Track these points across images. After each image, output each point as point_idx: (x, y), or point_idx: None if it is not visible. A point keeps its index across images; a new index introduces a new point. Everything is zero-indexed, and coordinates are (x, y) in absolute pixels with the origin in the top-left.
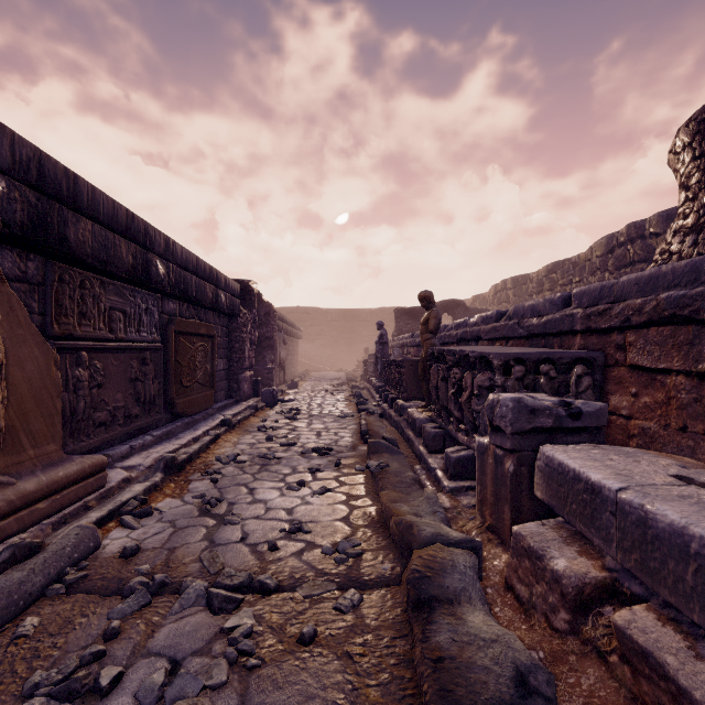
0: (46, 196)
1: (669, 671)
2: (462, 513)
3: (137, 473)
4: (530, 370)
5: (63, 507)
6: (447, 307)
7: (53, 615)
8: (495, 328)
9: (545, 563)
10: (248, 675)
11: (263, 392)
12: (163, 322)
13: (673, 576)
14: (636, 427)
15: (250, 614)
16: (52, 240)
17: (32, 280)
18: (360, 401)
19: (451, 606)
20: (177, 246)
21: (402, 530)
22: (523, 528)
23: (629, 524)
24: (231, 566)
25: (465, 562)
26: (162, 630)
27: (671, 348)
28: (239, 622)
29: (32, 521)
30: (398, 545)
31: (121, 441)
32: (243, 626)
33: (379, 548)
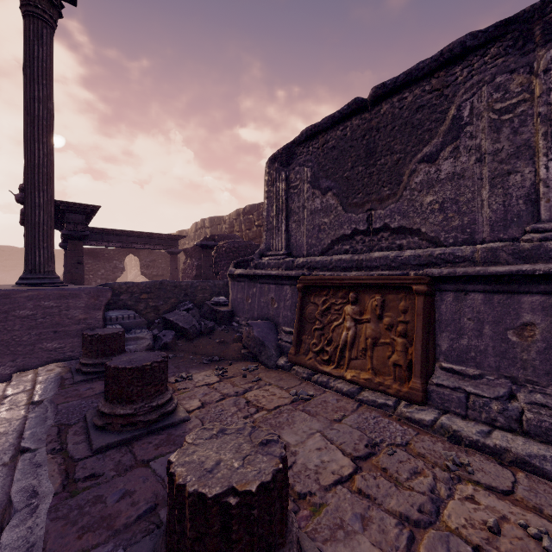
0: None
1: None
2: None
3: None
4: None
5: None
6: None
7: None
8: None
9: None
10: None
11: None
12: None
13: None
14: None
15: None
16: None
17: None
18: None
19: None
20: None
21: None
22: None
23: None
24: None
25: None
26: None
27: None
28: None
29: None
30: None
31: None
32: None
33: None
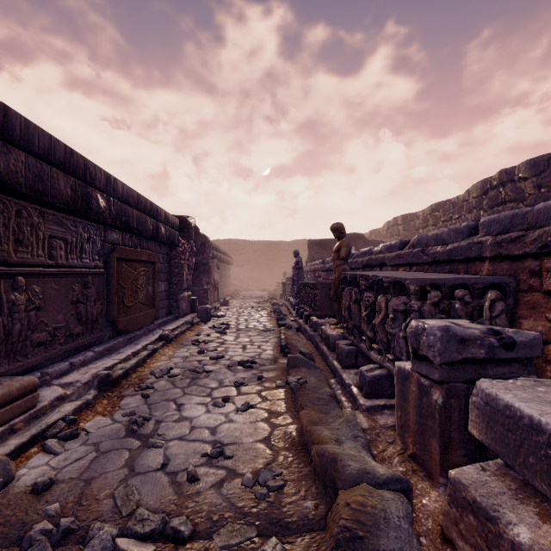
0: None
1: None
2: (380, 435)
3: (73, 389)
4: (445, 295)
5: None
6: (350, 239)
7: None
8: (399, 256)
9: (501, 529)
10: None
11: (199, 309)
12: (106, 250)
13: None
14: None
15: None
16: None
17: None
18: (280, 317)
19: None
20: (119, 182)
21: (325, 463)
22: (462, 473)
23: None
24: (146, 504)
25: (398, 511)
26: None
27: None
28: None
29: None
30: (320, 478)
31: (62, 358)
32: None
33: (301, 477)
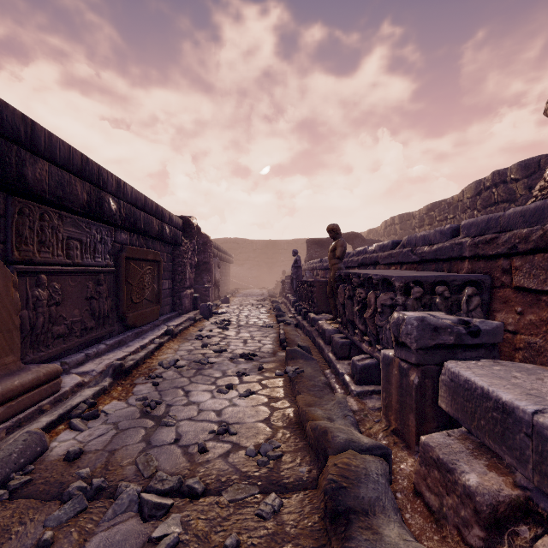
0: (5, 139)
1: None
2: (368, 416)
3: (89, 377)
4: (427, 291)
5: (18, 412)
6: (348, 238)
7: None
8: (391, 255)
9: (456, 477)
10: None
11: (201, 306)
12: (116, 249)
13: None
14: (521, 342)
15: (178, 520)
16: (10, 177)
17: None
18: (279, 314)
19: (366, 517)
20: (128, 186)
21: (318, 435)
22: (431, 438)
23: None
24: (164, 469)
25: (377, 470)
26: (93, 539)
27: None
28: (166, 531)
29: None
30: (314, 449)
31: (78, 349)
32: (170, 536)
33: (297, 449)
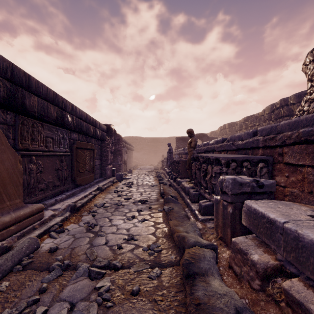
0: (15, 84)
1: (312, 313)
2: (207, 231)
3: (58, 212)
4: (238, 165)
5: (23, 228)
6: (199, 137)
7: (15, 280)
8: (221, 146)
9: (248, 256)
10: (107, 311)
11: (116, 175)
12: (71, 143)
13: (312, 265)
14: (288, 191)
15: (108, 280)
16: (18, 105)
17: (9, 123)
18: (160, 179)
19: (203, 277)
20: (77, 108)
21: (180, 239)
22: (237, 239)
23: (289, 239)
24: (100, 256)
25: (209, 255)
26: (67, 288)
27: (305, 155)
28: (103, 284)
29: (8, 235)
30: (178, 246)
31: (51, 197)
32: (105, 286)
33: (169, 247)
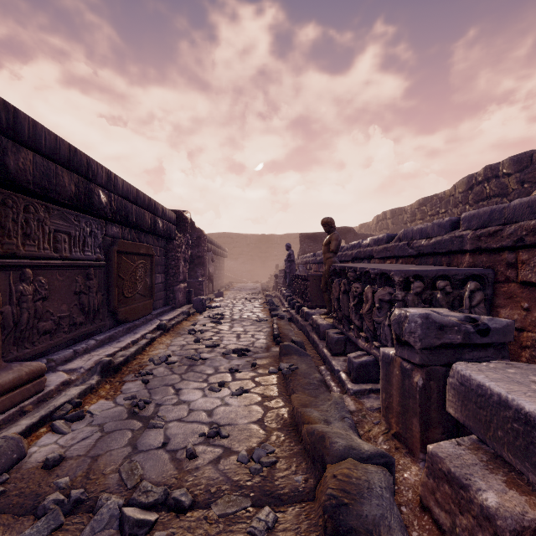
0: None
1: None
2: (366, 417)
3: (77, 375)
4: (427, 286)
5: None
6: (340, 233)
7: None
8: (386, 249)
9: (472, 495)
10: None
11: (194, 300)
12: (107, 243)
13: None
14: (529, 339)
15: None
16: None
17: None
18: (273, 308)
19: None
20: (119, 179)
21: (314, 441)
22: (439, 447)
23: None
24: (149, 478)
25: (380, 482)
26: None
27: None
28: None
29: None
30: (310, 455)
31: (66, 345)
32: None
33: (292, 454)
